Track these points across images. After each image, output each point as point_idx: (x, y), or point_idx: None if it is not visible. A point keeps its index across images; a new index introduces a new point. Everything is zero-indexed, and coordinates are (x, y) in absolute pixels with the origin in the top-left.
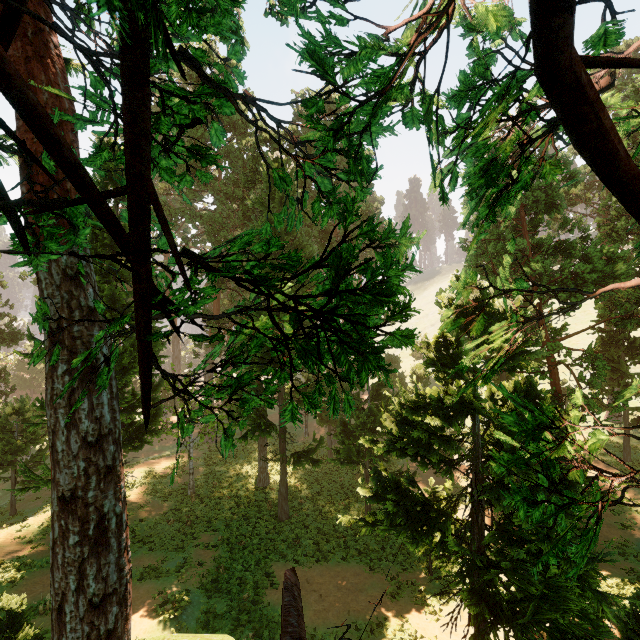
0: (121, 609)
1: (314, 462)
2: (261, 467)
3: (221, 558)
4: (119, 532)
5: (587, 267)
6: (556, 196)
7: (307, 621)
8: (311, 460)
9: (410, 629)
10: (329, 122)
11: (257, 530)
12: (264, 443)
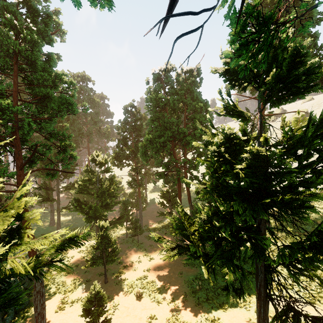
0: None
1: (69, 209)
2: (51, 218)
3: None
4: None
5: (134, 149)
6: (140, 128)
7: None
8: (68, 209)
9: (91, 244)
10: (83, 86)
11: None
12: (53, 209)
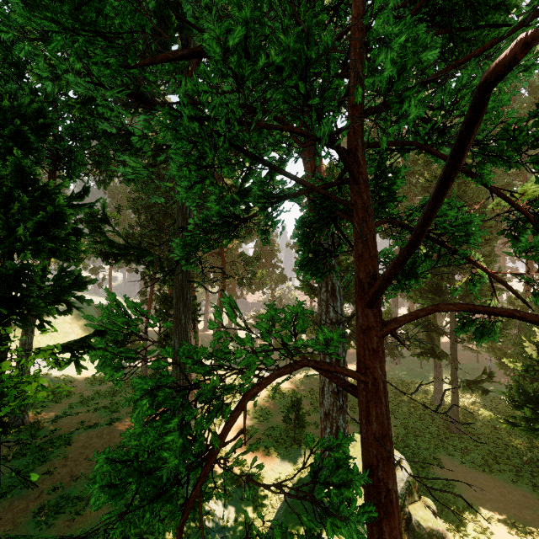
0: (345, 400)
1: (483, 390)
2: (436, 388)
3: (399, 434)
4: (344, 365)
5: None
6: None
7: (465, 497)
8: (480, 388)
9: None
10: None
11: (429, 430)
12: (439, 370)
